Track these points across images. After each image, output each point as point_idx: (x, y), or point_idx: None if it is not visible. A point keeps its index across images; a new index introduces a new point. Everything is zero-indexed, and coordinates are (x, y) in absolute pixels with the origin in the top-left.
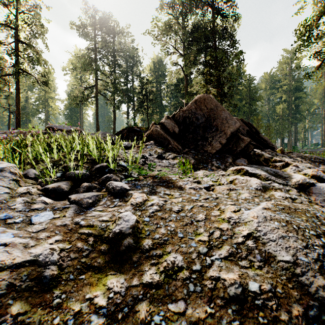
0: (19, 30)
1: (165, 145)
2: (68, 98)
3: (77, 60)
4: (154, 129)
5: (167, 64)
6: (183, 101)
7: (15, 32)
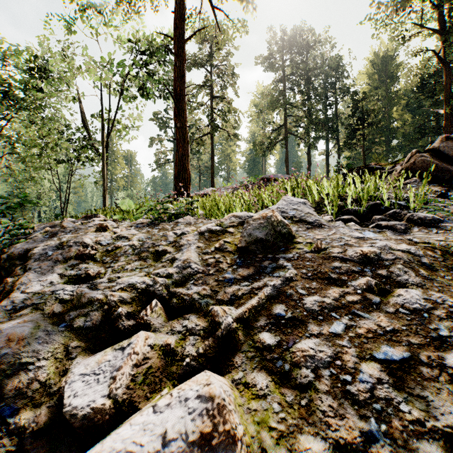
0: (212, 87)
1: (442, 182)
2: (253, 147)
3: (265, 98)
4: (417, 160)
5: (398, 58)
6: (439, 111)
7: (210, 90)
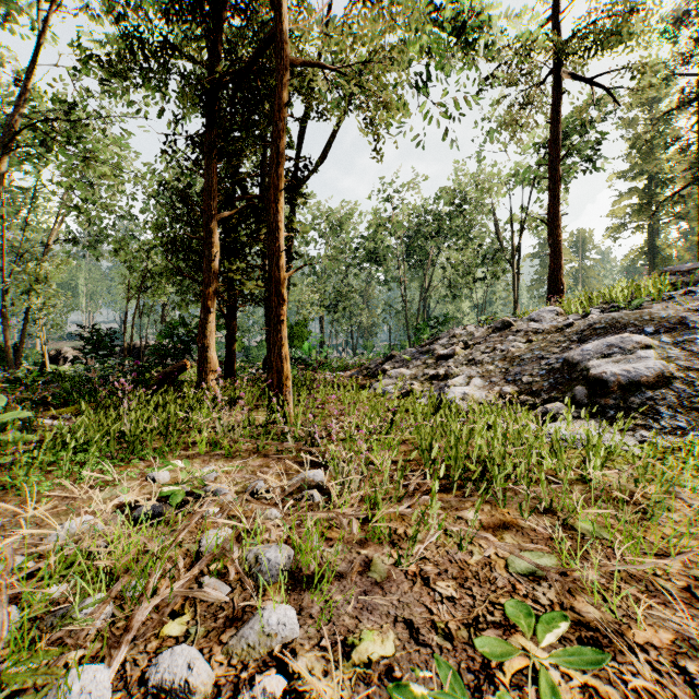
0: None
1: None
2: None
3: None
4: None
5: None
6: None
7: (696, 107)
